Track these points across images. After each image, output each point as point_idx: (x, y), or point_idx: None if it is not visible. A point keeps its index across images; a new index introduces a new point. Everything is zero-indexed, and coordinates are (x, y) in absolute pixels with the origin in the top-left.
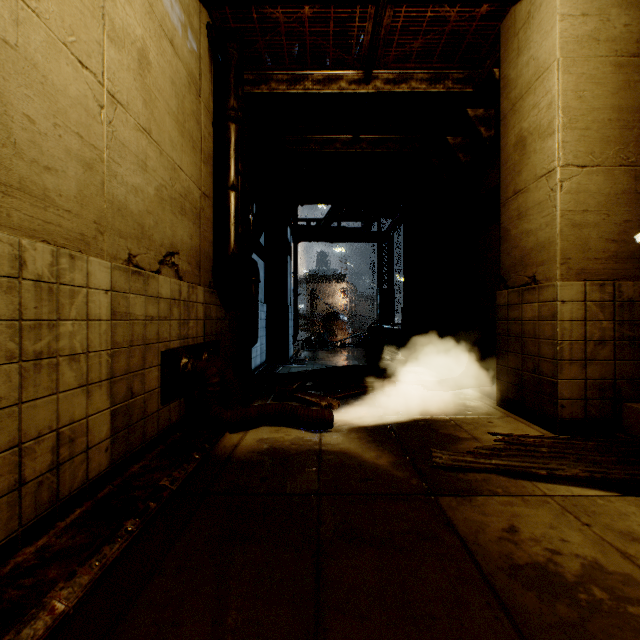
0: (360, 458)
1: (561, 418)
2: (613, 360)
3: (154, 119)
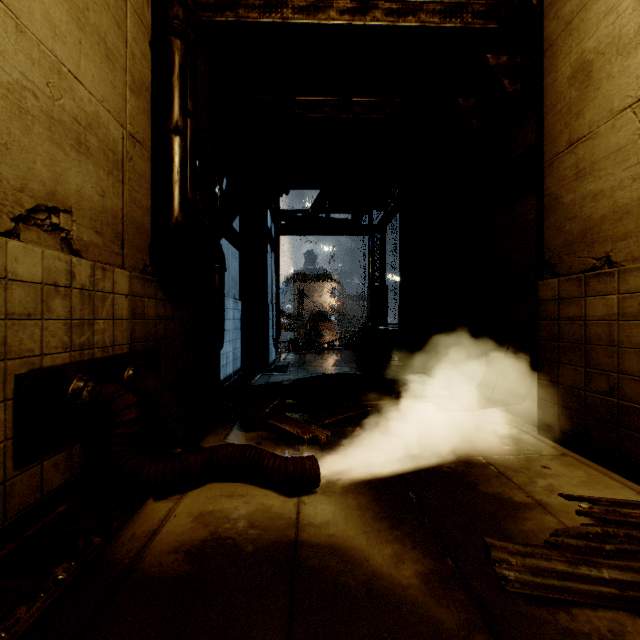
0: (366, 565)
1: None
2: None
3: None
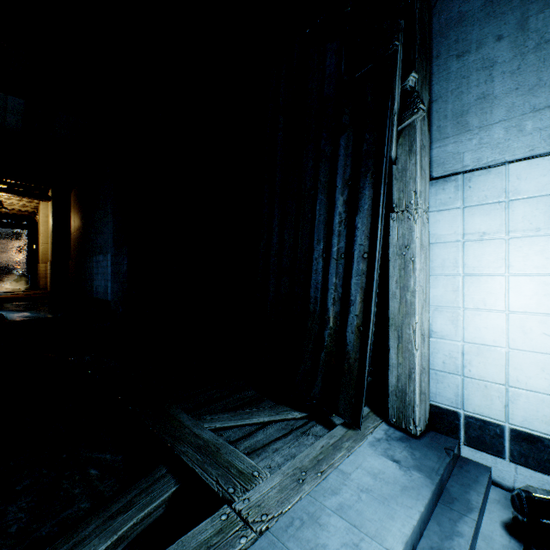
0: None
1: (41, 288)
2: None
3: None
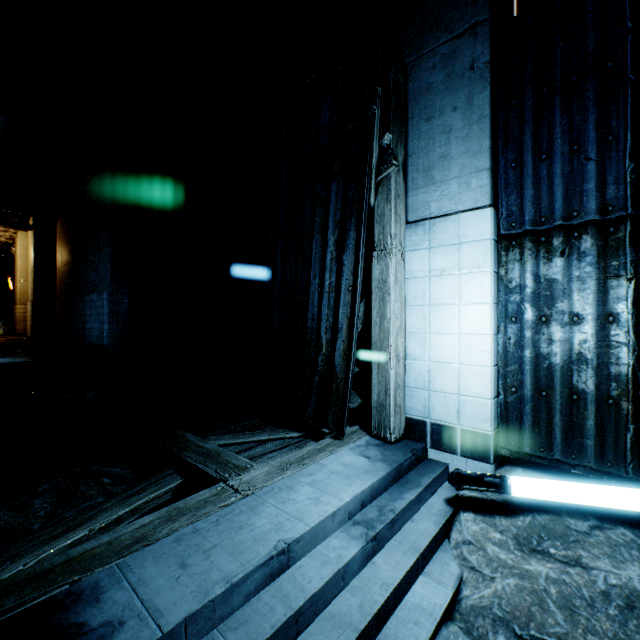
0: None
1: (19, 333)
2: None
3: None
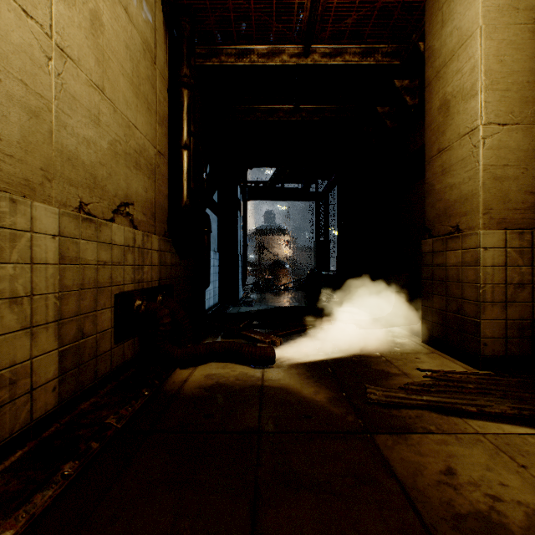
0: (299, 394)
1: (484, 355)
2: (531, 302)
3: (107, 78)
